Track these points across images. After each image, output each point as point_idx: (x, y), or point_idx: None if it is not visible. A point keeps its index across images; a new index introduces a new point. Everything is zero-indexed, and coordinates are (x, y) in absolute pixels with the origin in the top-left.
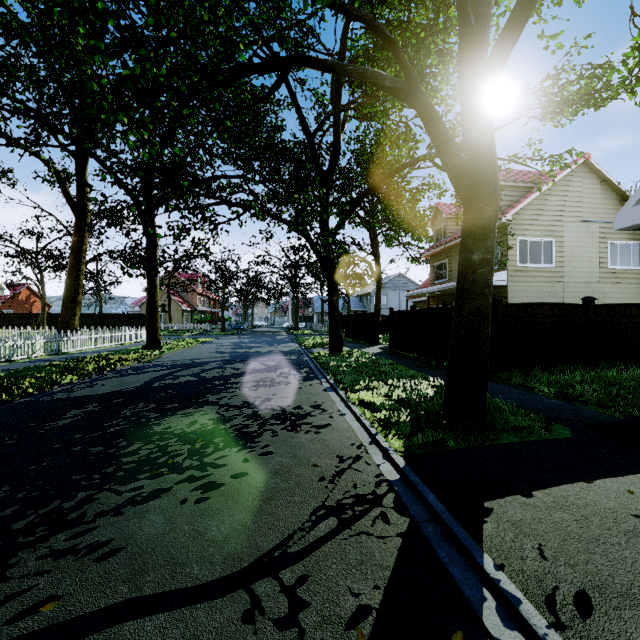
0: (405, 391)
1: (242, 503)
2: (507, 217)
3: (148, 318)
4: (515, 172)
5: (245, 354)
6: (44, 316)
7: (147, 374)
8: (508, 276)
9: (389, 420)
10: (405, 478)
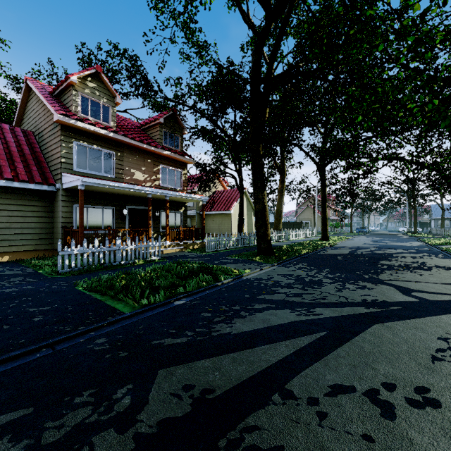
0: None
1: (437, 278)
2: None
3: (322, 224)
4: None
5: (386, 245)
6: None
7: (343, 250)
8: None
9: None
10: None
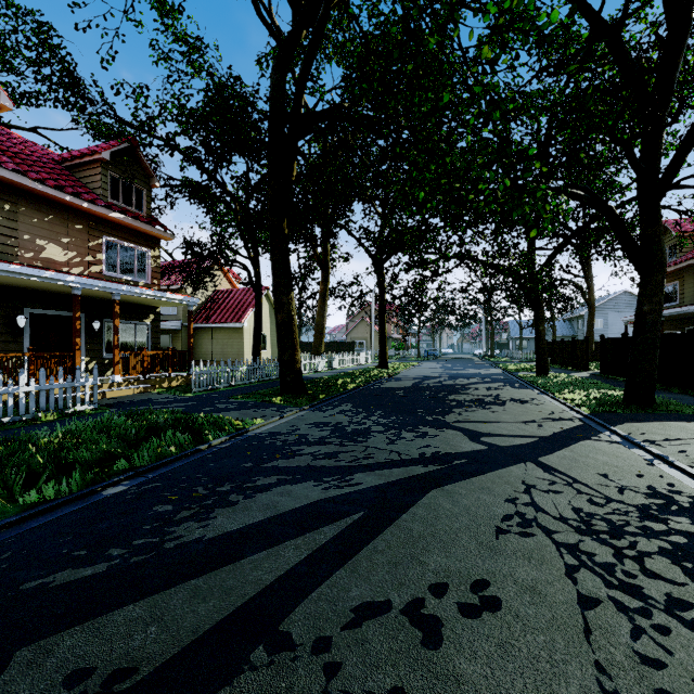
0: (599, 393)
1: (511, 415)
2: None
3: (380, 345)
4: None
5: (459, 374)
6: None
7: (406, 381)
8: None
9: (583, 405)
10: (586, 418)
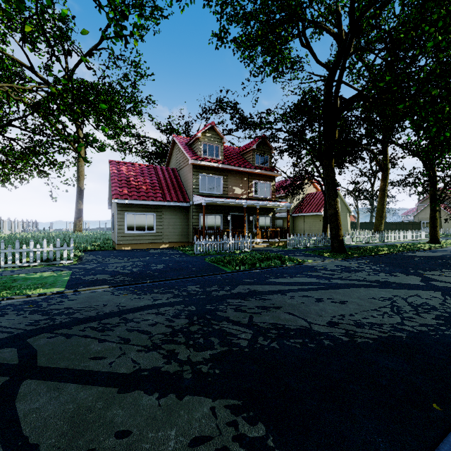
0: None
1: None
2: None
3: (430, 225)
4: None
5: None
6: (358, 224)
7: (438, 253)
8: None
9: None
10: None
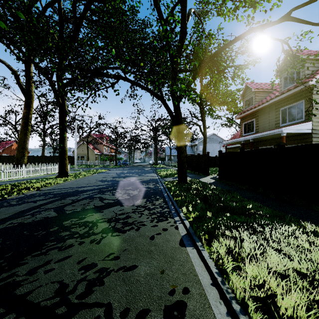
0: None
1: None
2: (313, 80)
3: (59, 158)
4: (313, 51)
5: (119, 182)
6: None
7: (21, 206)
8: (313, 126)
9: None
10: None
